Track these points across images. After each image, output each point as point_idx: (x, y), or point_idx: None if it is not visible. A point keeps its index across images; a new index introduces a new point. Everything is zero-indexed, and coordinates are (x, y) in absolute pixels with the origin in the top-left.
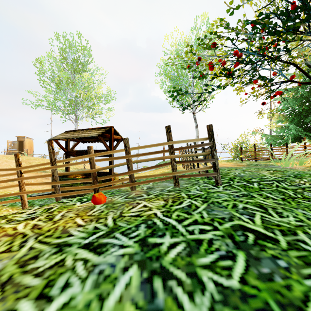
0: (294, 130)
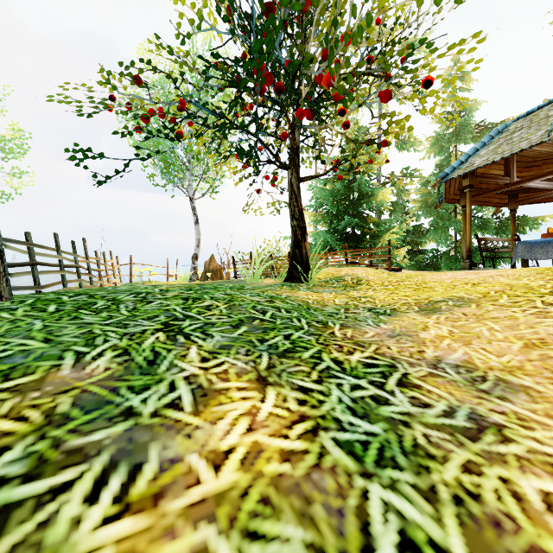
0: (323, 237)
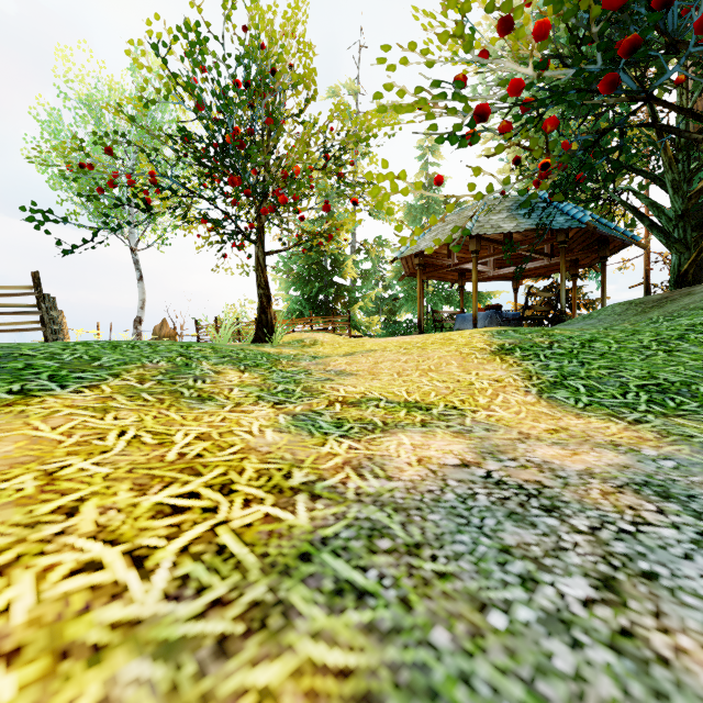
0: (294, 303)
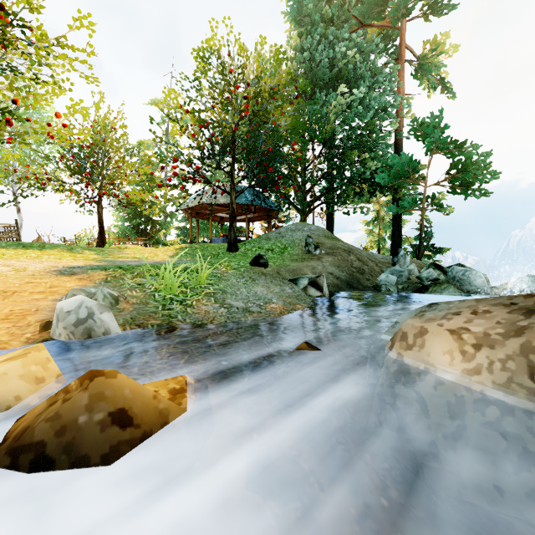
0: (123, 230)
